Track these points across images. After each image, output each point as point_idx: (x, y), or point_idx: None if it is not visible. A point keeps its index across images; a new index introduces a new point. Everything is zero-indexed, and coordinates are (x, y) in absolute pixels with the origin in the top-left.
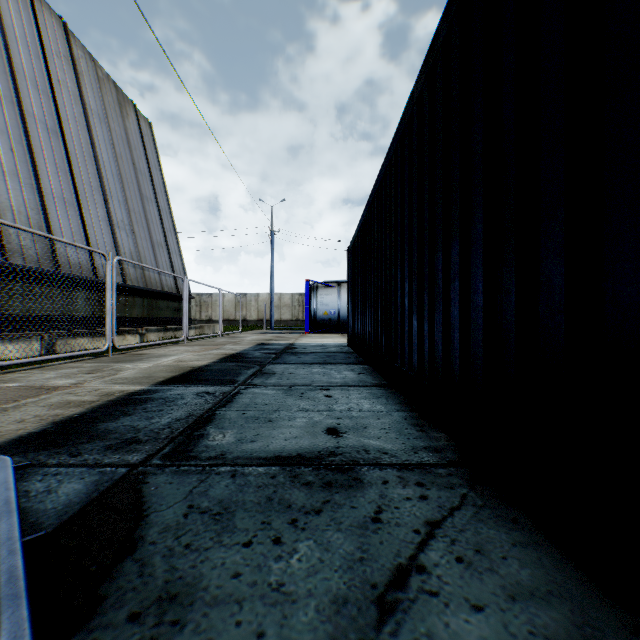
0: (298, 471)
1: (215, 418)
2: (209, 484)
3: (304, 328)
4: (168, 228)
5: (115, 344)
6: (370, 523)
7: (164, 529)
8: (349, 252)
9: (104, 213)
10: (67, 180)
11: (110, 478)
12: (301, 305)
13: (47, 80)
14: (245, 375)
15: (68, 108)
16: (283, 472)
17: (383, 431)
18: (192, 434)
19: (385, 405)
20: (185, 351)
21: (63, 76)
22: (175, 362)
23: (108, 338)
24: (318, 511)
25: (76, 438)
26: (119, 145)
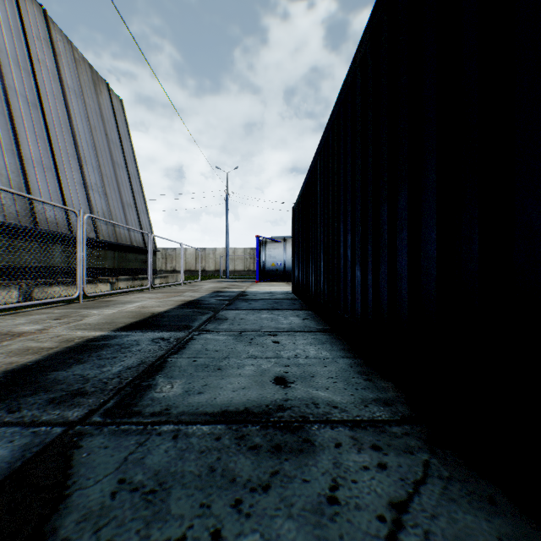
0: (245, 430)
1: (166, 366)
2: (147, 448)
3: (255, 277)
4: (137, 191)
5: (85, 292)
6: (326, 505)
7: (84, 516)
8: (294, 211)
9: (79, 177)
10: (45, 147)
11: (41, 441)
12: (252, 258)
13: (28, 59)
14: (200, 321)
15: (47, 84)
16: (229, 432)
17: (330, 380)
18: (140, 384)
19: (330, 351)
20: (149, 298)
21: (43, 56)
22: (138, 308)
23: (79, 286)
24: (266, 487)
25: (21, 390)
26: (93, 118)
